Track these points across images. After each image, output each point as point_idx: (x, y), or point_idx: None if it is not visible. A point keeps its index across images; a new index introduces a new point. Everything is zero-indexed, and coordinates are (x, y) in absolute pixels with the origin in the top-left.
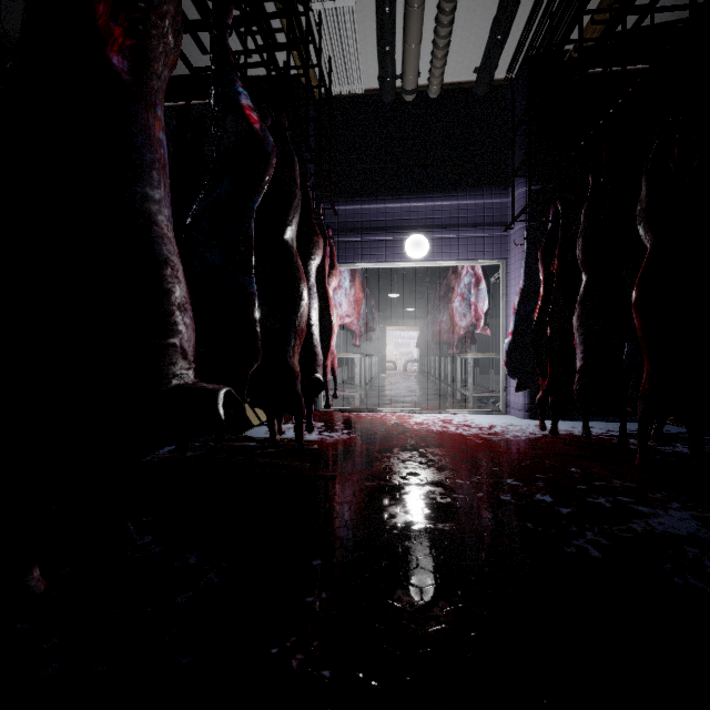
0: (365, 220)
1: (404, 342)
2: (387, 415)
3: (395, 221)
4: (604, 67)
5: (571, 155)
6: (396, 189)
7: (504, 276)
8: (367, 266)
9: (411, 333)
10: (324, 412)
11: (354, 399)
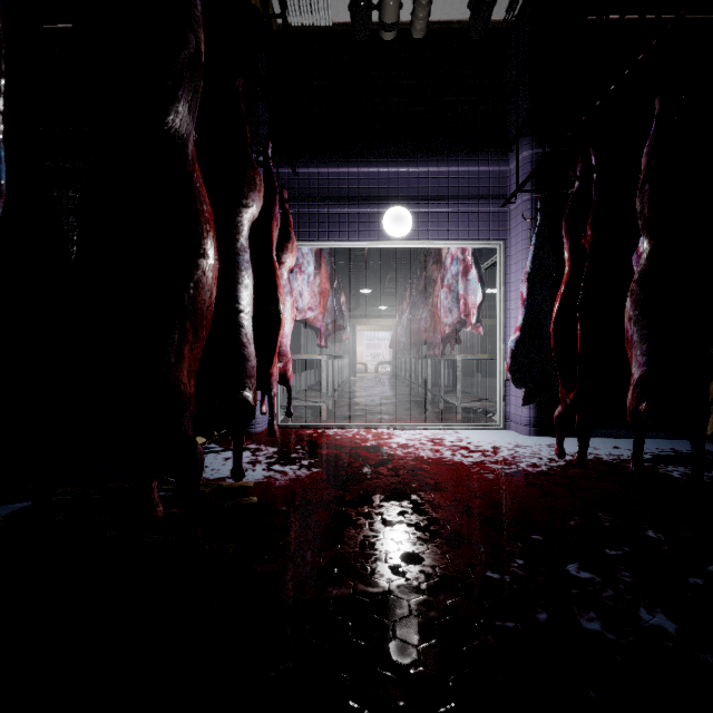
0: (333, 187)
1: (375, 343)
2: (361, 433)
3: (371, 189)
4: (618, 13)
5: (623, 75)
6: (372, 149)
7: (502, 261)
8: (336, 246)
9: (381, 334)
10: (281, 429)
11: (320, 410)
